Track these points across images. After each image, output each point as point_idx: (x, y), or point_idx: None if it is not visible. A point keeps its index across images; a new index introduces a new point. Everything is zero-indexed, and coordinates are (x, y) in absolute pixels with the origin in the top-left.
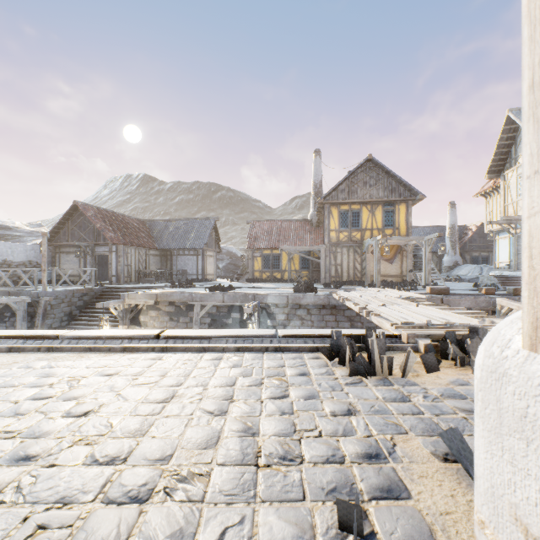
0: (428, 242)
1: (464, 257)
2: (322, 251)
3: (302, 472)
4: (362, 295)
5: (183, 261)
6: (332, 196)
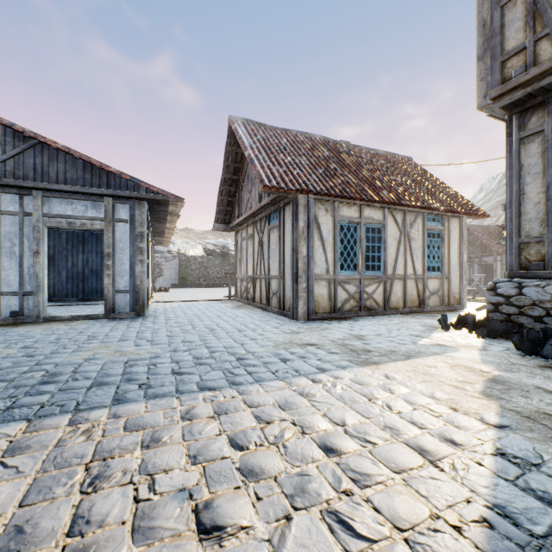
0: None
1: None
2: None
3: None
4: None
5: None
6: None
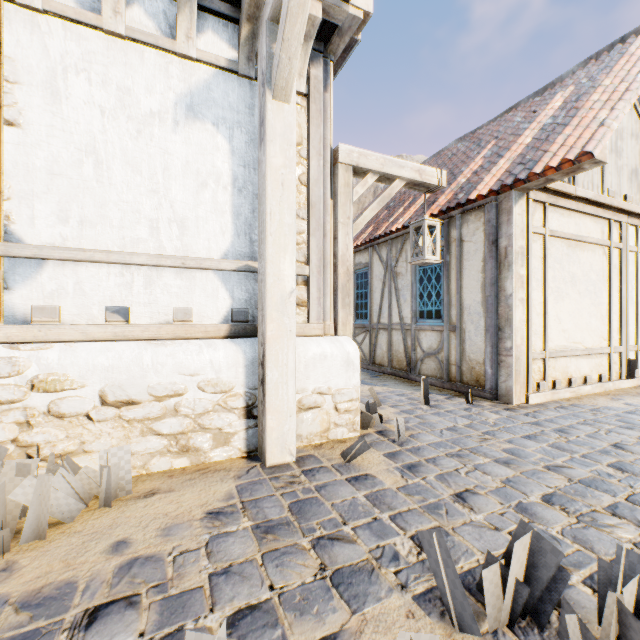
0: None
1: None
2: None
3: (439, 451)
4: None
5: None
6: None
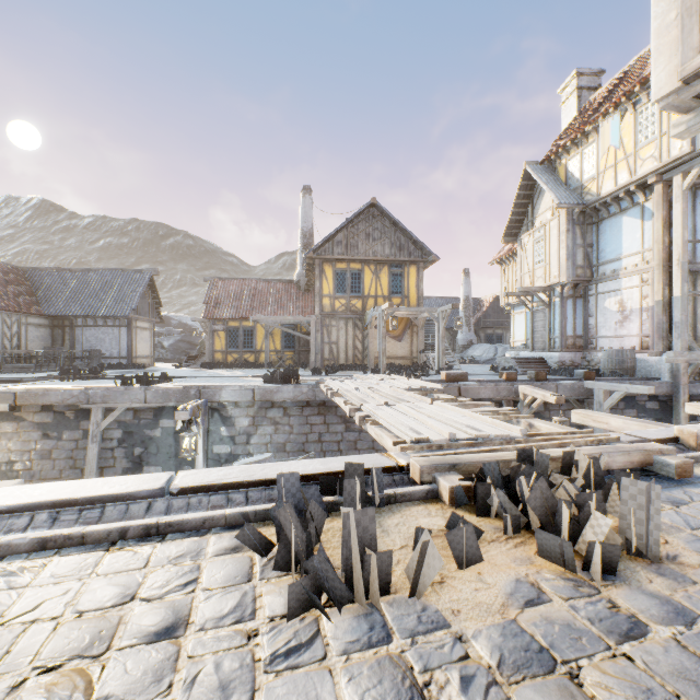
0: (442, 315)
1: (479, 335)
2: (312, 324)
3: None
4: (359, 387)
5: (94, 335)
6: (326, 249)
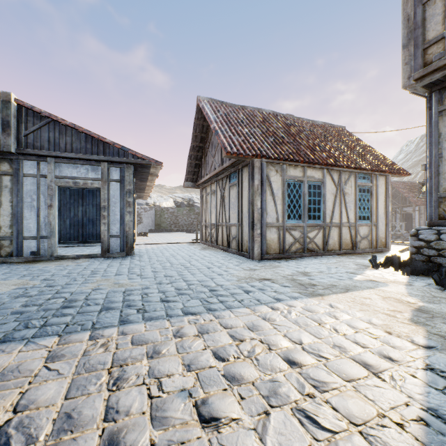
0: None
1: None
2: None
3: None
4: None
5: None
6: None
